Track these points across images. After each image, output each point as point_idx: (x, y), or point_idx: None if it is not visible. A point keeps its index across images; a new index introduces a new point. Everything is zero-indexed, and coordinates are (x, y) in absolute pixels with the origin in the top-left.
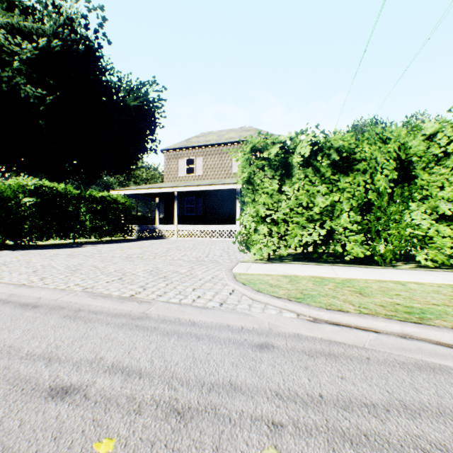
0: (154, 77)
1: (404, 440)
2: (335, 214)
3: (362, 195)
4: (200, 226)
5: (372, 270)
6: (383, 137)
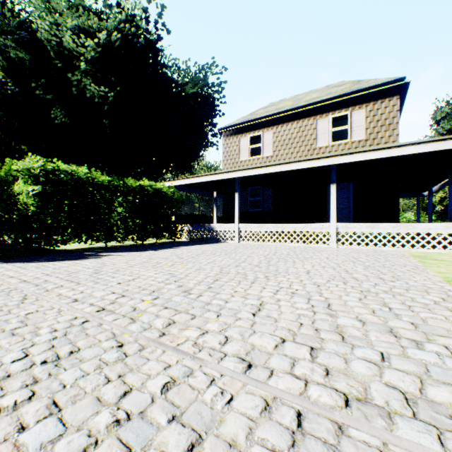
0: (213, 58)
1: None
2: None
3: None
4: (271, 225)
5: None
6: None
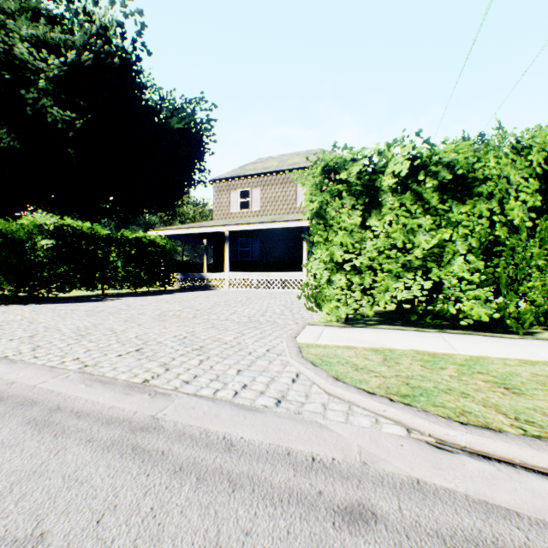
0: (202, 93)
1: None
2: (444, 258)
3: (486, 230)
4: (257, 274)
5: (505, 342)
6: (517, 146)
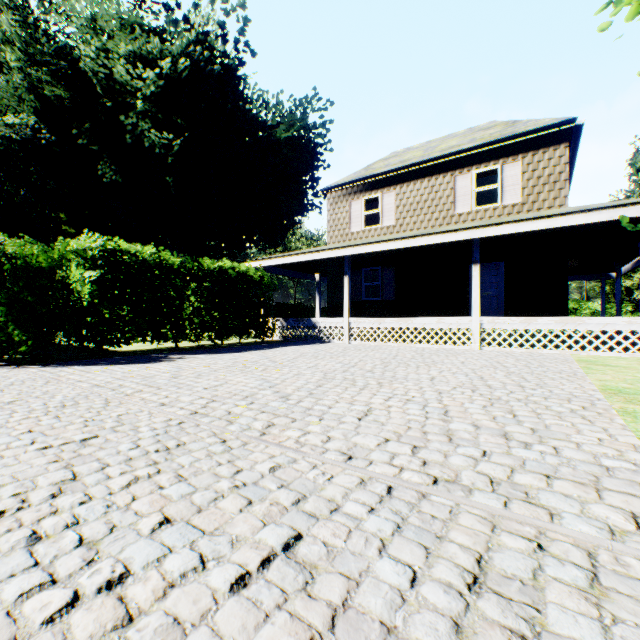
0: (314, 89)
1: None
2: None
3: None
4: (392, 319)
5: None
6: None
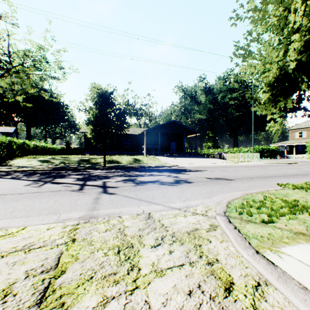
0: None
1: (302, 161)
2: None
3: None
4: (303, 155)
5: None
6: None
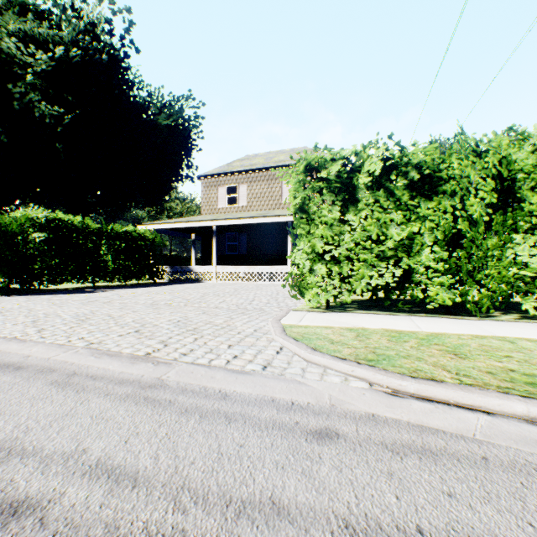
0: (190, 91)
1: None
2: (413, 249)
3: (450, 224)
4: (244, 267)
5: (464, 322)
6: (477, 149)
